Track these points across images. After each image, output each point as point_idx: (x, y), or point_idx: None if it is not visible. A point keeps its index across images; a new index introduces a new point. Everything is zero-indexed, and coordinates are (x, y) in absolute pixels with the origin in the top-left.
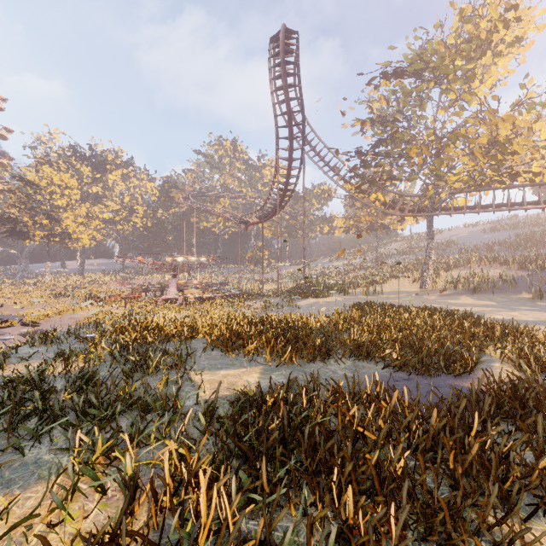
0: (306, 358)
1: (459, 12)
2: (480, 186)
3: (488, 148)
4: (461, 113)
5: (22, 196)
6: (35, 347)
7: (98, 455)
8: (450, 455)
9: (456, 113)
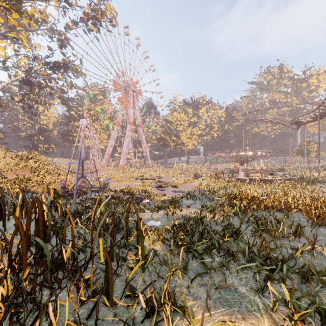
0: None
1: None
2: None
3: None
4: None
5: (166, 128)
6: (188, 200)
7: (297, 317)
8: None
9: None
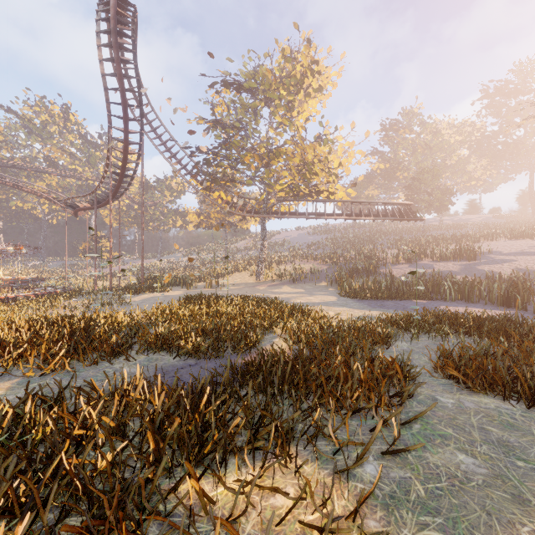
0: (91, 360)
1: (281, 50)
2: (298, 197)
3: (301, 167)
4: (282, 134)
5: None
6: None
7: None
8: (149, 437)
9: (279, 133)
